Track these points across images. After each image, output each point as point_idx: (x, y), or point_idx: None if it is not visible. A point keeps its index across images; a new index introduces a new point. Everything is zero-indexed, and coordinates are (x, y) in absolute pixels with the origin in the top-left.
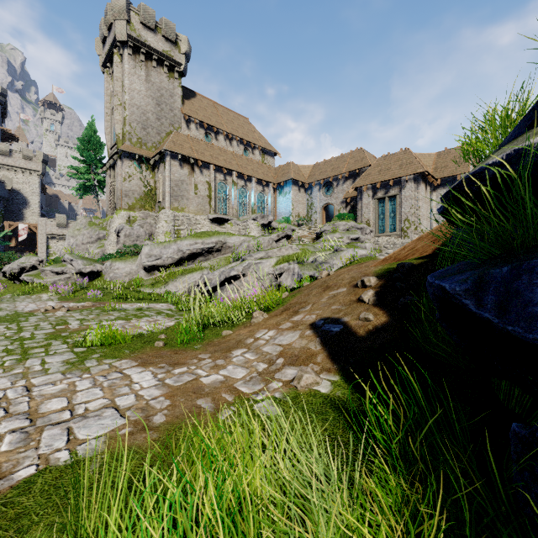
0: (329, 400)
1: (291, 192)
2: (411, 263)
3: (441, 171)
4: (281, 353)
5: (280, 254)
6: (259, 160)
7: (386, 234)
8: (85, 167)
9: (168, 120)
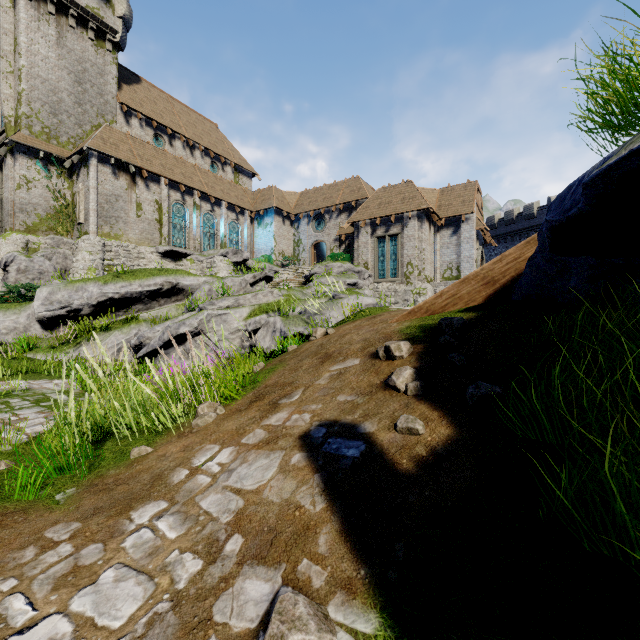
0: None
1: (273, 224)
2: (462, 319)
3: (445, 210)
4: (238, 518)
5: (256, 301)
6: (231, 179)
7: (387, 279)
8: None
9: (95, 108)
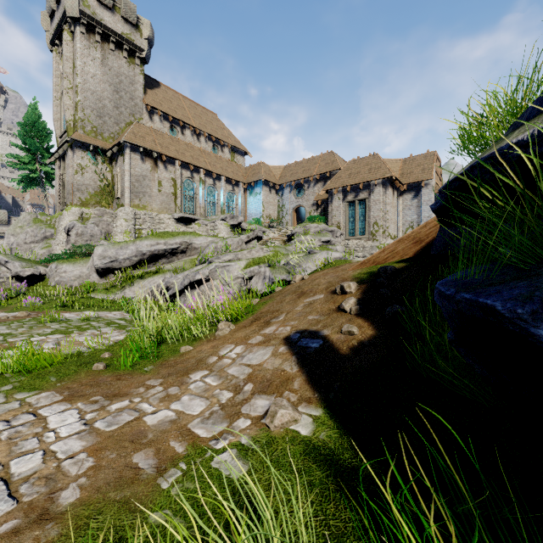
0: (311, 448)
1: (262, 193)
2: (394, 267)
3: (407, 177)
4: (249, 376)
5: (250, 256)
6: (228, 158)
7: (356, 237)
8: (29, 157)
9: (128, 109)
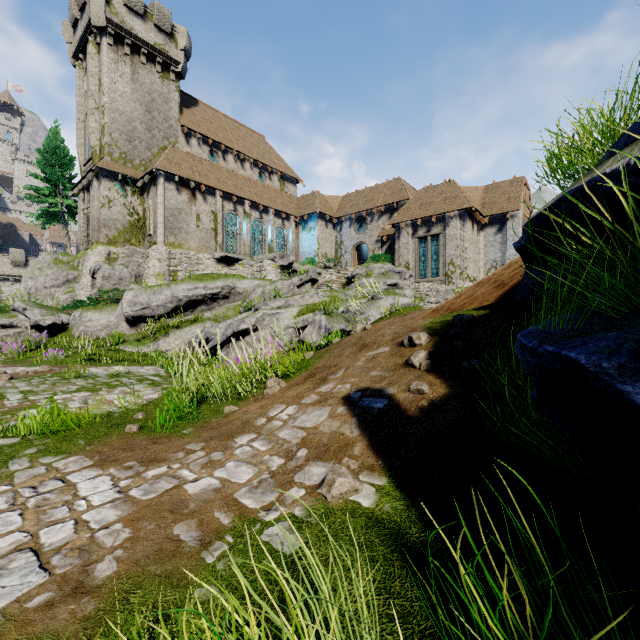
0: (374, 521)
1: (316, 228)
2: (471, 315)
3: (490, 208)
4: (303, 441)
5: (303, 302)
6: (278, 187)
7: (428, 279)
8: (49, 188)
9: (162, 132)
